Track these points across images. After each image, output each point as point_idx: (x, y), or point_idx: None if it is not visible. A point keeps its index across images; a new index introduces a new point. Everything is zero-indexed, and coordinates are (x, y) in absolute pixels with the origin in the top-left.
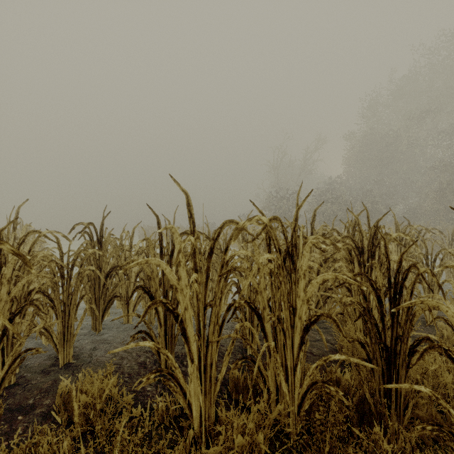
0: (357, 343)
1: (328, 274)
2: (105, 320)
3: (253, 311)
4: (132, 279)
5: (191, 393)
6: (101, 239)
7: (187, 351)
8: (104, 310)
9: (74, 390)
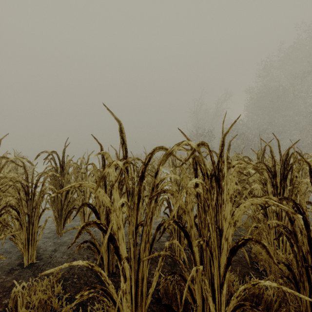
0: (283, 265)
1: (256, 199)
2: (67, 225)
3: (181, 229)
4: (87, 194)
5: (123, 307)
6: (63, 164)
7: (120, 268)
8: (65, 218)
9: (20, 298)
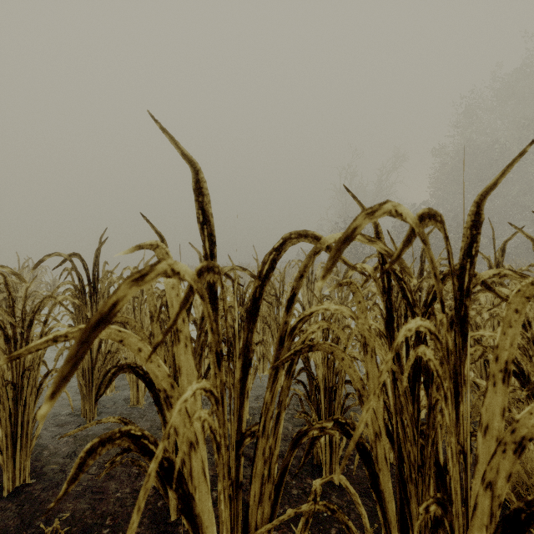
0: None
1: None
2: (107, 397)
3: None
4: None
5: None
6: (95, 279)
7: None
8: (99, 387)
9: None
